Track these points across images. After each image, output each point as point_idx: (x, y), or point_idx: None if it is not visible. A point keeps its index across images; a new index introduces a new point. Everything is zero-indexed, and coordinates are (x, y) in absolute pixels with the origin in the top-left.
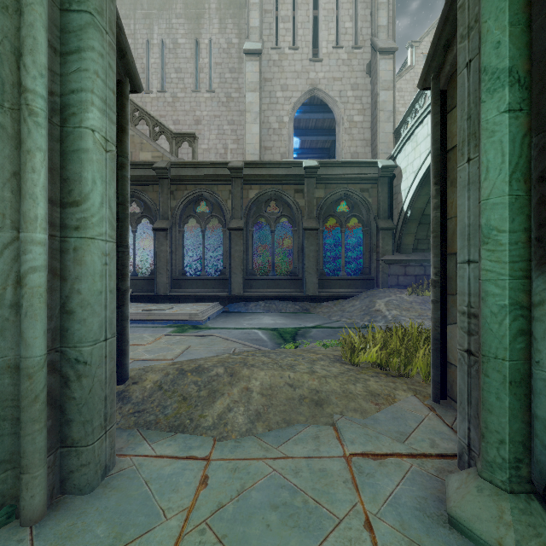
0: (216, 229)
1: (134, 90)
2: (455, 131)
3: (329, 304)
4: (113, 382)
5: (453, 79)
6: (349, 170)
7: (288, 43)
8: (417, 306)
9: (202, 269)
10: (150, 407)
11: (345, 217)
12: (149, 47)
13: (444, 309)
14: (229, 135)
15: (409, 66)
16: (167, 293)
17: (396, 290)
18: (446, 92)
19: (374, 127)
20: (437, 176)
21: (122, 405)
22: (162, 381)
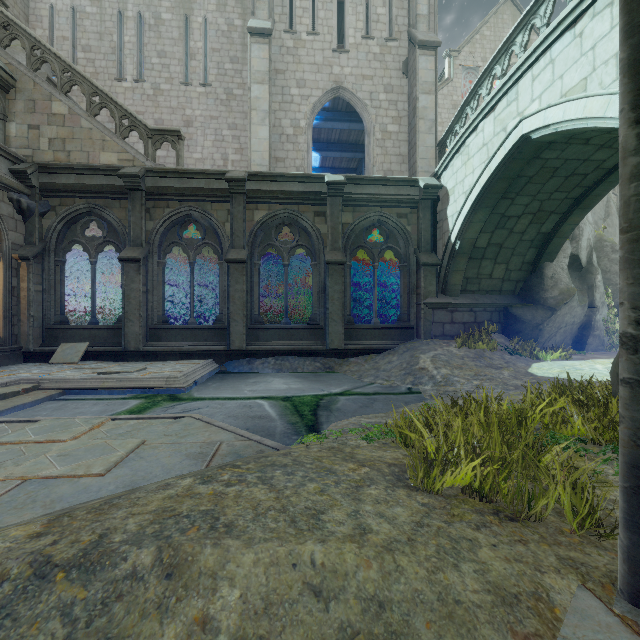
0: (214, 265)
1: None
2: None
3: (359, 360)
4: None
5: None
6: (383, 189)
7: (306, 27)
8: (471, 362)
9: (191, 314)
10: None
11: (379, 249)
12: (122, 20)
13: None
14: (229, 142)
15: (446, 78)
16: (140, 347)
17: (441, 341)
18: None
19: (413, 139)
20: None
21: None
22: None
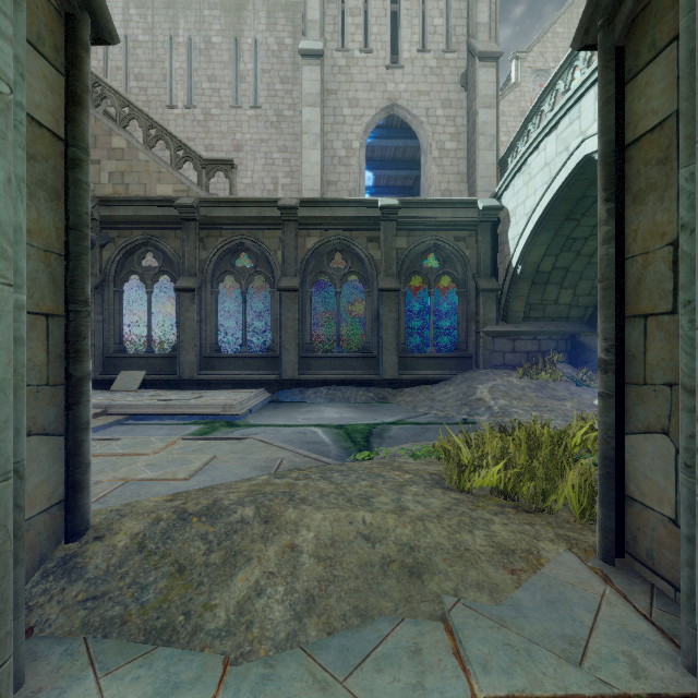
0: (263, 292)
1: (101, 37)
2: (642, 111)
3: (414, 390)
4: (3, 575)
5: (638, 24)
6: (440, 212)
7: (359, 44)
8: (532, 393)
9: (243, 343)
10: (117, 587)
11: (435, 274)
12: (173, 46)
13: (618, 407)
14: (280, 165)
15: (513, 83)
16: (194, 376)
17: (502, 372)
18: (622, 50)
19: (472, 157)
20: (609, 187)
21: (66, 585)
22: (146, 534)
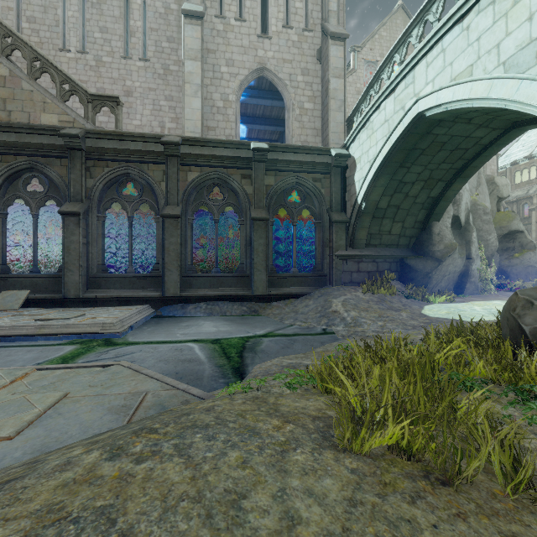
0: (153, 220)
1: None
2: None
3: (280, 304)
4: None
5: None
6: (301, 156)
7: (234, 14)
8: (375, 306)
9: (129, 264)
10: None
11: (297, 208)
12: None
13: None
14: (166, 112)
15: (351, 69)
16: (80, 294)
17: (350, 287)
18: None
19: (325, 116)
20: None
21: None
22: None
